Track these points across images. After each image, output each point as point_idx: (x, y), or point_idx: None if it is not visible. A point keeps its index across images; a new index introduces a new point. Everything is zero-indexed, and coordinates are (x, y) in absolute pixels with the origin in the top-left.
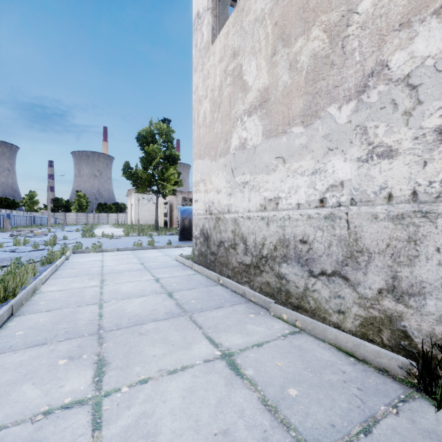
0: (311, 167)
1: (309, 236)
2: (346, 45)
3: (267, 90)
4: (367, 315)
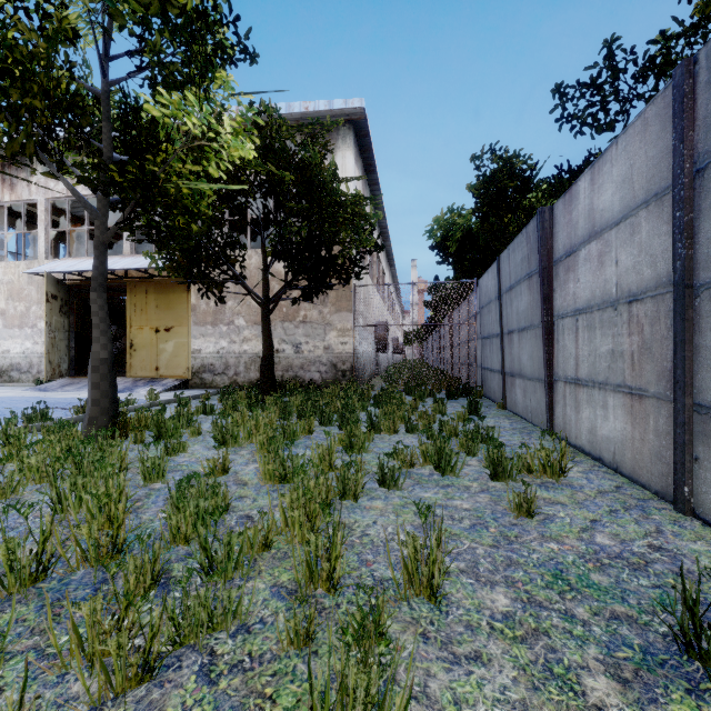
0: (21, 342)
1: (21, 362)
2: (30, 314)
3: (5, 311)
4: (34, 379)
